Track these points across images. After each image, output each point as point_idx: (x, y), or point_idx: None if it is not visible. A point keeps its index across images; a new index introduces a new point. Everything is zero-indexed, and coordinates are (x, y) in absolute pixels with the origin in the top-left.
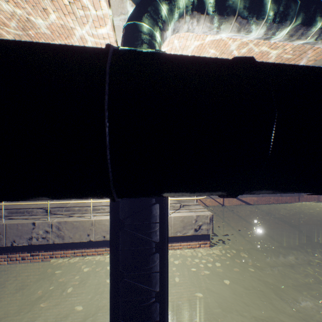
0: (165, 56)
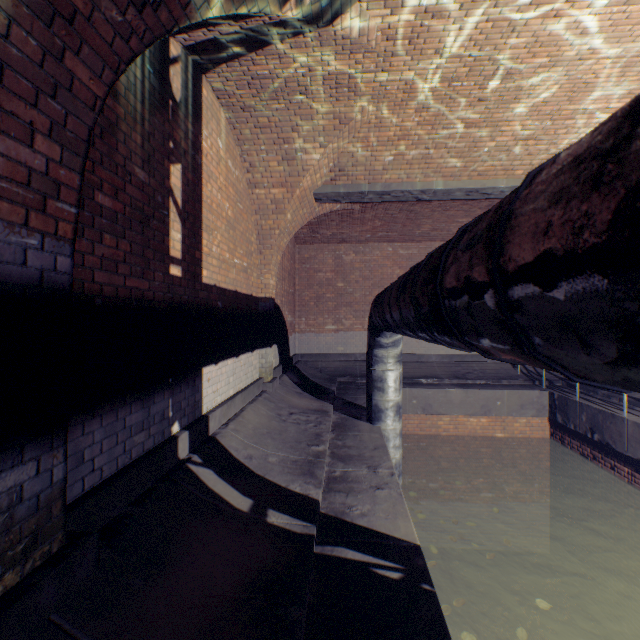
0: (475, 222)
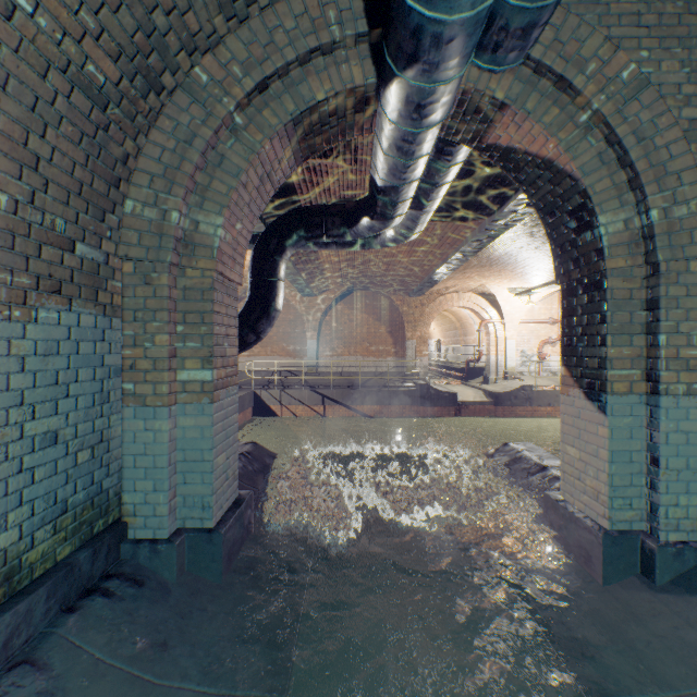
0: None
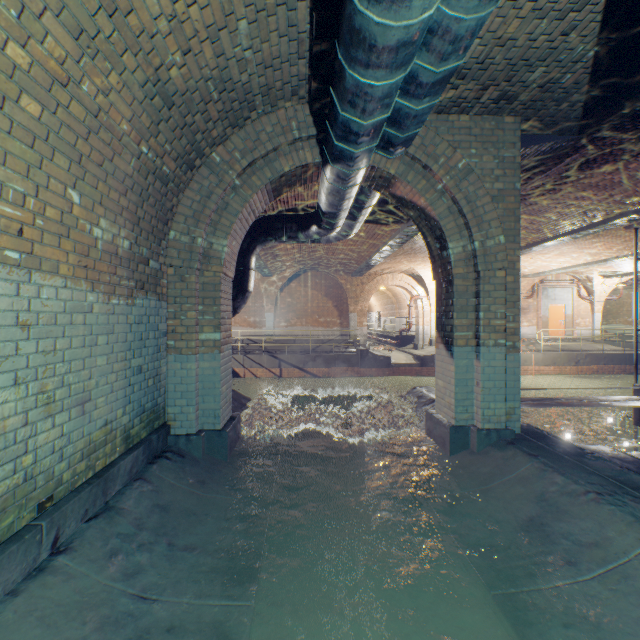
0: None
